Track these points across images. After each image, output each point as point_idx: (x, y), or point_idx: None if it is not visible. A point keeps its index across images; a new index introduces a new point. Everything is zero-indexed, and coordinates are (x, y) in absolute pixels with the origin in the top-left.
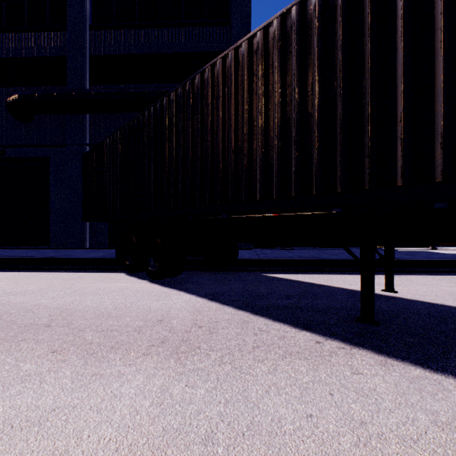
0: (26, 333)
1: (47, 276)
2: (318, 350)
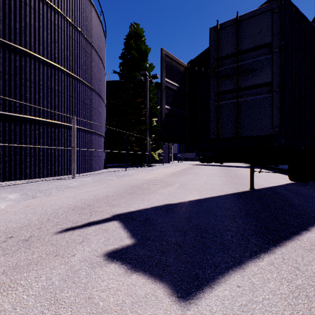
0: (235, 179)
1: (281, 176)
2: (237, 189)
